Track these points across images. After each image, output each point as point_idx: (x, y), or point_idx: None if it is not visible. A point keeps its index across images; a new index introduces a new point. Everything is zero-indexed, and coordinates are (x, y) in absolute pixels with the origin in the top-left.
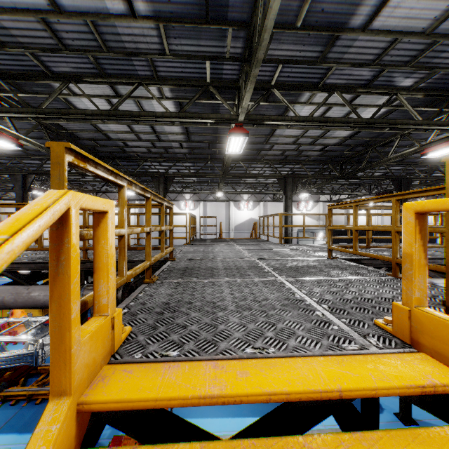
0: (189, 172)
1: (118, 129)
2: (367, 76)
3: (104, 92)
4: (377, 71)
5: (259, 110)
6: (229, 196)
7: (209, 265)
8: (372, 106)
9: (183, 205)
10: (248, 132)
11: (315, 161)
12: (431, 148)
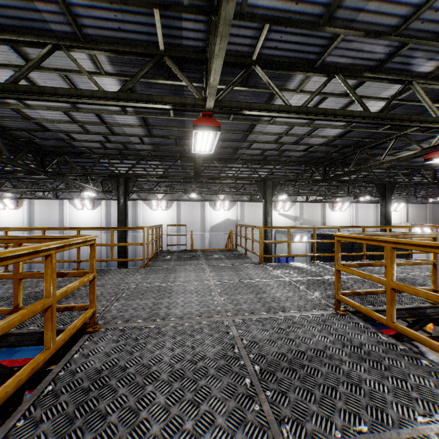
0: (158, 171)
1: (54, 117)
2: (381, 54)
3: (10, 59)
4: (395, 46)
5: (236, 98)
6: (205, 196)
7: (146, 355)
8: (375, 99)
9: (155, 205)
10: (219, 124)
11: (297, 162)
12: (438, 152)
